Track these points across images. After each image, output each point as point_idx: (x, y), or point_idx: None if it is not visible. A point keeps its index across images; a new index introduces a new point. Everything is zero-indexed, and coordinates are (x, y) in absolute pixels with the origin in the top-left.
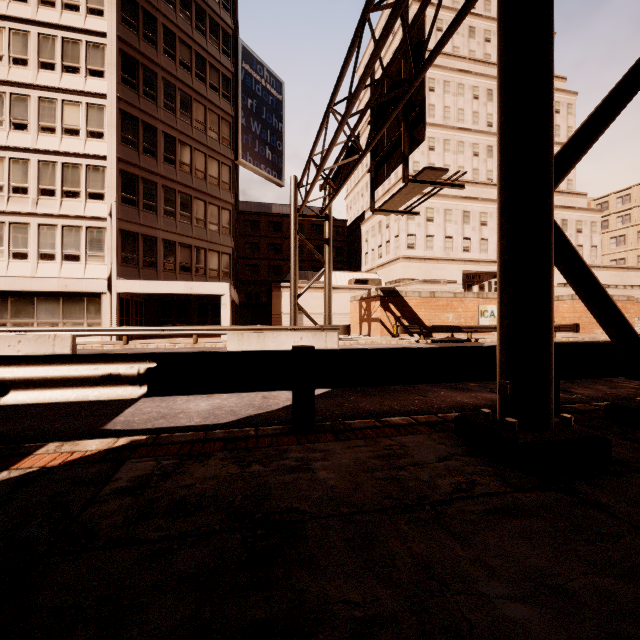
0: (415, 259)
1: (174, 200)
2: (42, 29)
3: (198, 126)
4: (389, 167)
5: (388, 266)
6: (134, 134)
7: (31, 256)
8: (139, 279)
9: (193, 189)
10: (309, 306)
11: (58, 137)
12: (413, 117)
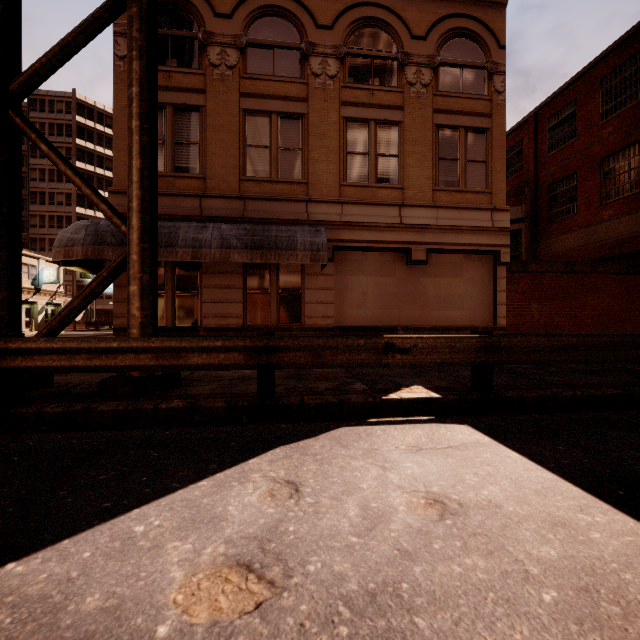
0: None
1: None
2: None
3: None
4: None
5: None
6: None
7: None
8: None
9: None
10: None
11: None
12: None
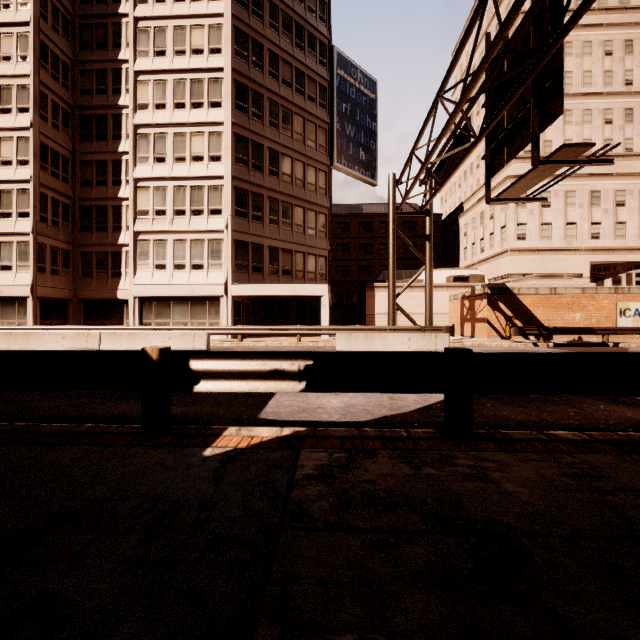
0: (526, 251)
1: (277, 209)
2: (176, 75)
3: (298, 137)
4: (510, 151)
5: (492, 261)
6: (245, 153)
7: (168, 267)
8: (249, 283)
9: (293, 197)
10: (403, 306)
11: (187, 165)
12: (546, 90)
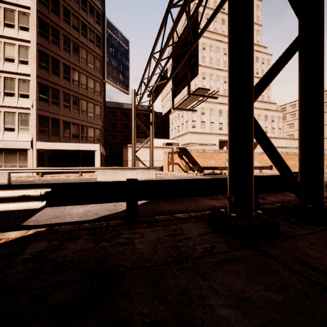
0: (196, 133)
1: (69, 99)
2: None
3: (82, 60)
4: (181, 87)
5: (182, 136)
6: (46, 63)
7: None
8: (49, 141)
9: (80, 94)
10: (142, 156)
11: (1, 62)
12: (192, 62)
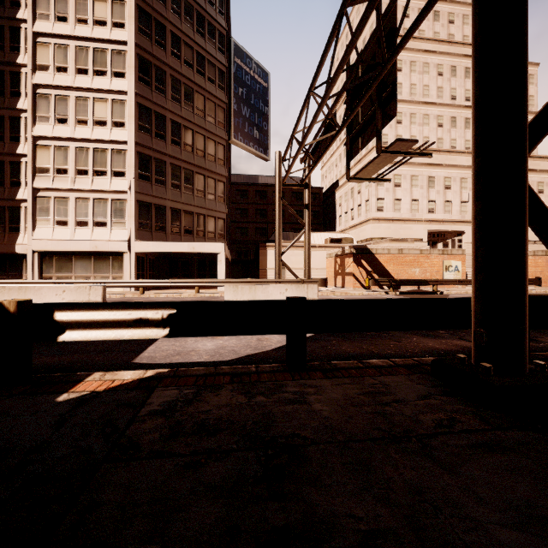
0: (384, 220)
1: (179, 175)
2: (78, 42)
3: (198, 113)
4: (363, 140)
5: (359, 227)
6: (148, 122)
7: (70, 223)
8: (152, 241)
9: (194, 165)
10: (290, 262)
11: (90, 128)
12: (385, 95)
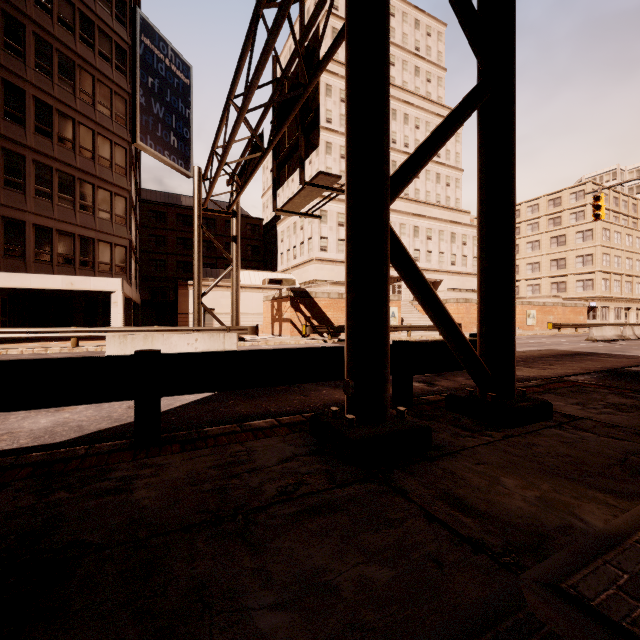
0: (327, 261)
1: (50, 179)
2: None
3: (83, 97)
4: (290, 168)
5: (302, 267)
6: None
7: None
8: None
9: (77, 169)
10: (220, 305)
11: None
12: (309, 121)
